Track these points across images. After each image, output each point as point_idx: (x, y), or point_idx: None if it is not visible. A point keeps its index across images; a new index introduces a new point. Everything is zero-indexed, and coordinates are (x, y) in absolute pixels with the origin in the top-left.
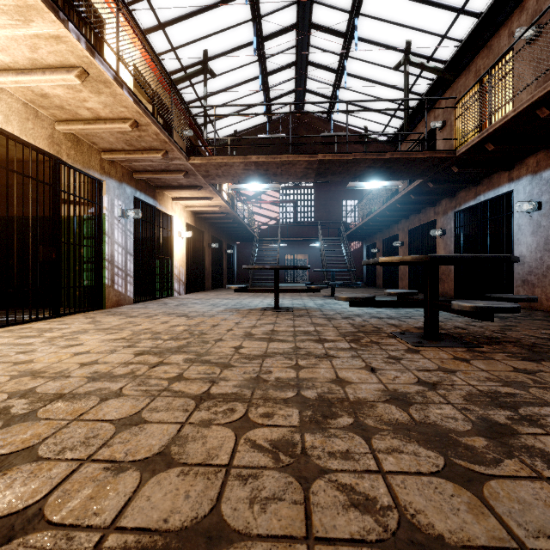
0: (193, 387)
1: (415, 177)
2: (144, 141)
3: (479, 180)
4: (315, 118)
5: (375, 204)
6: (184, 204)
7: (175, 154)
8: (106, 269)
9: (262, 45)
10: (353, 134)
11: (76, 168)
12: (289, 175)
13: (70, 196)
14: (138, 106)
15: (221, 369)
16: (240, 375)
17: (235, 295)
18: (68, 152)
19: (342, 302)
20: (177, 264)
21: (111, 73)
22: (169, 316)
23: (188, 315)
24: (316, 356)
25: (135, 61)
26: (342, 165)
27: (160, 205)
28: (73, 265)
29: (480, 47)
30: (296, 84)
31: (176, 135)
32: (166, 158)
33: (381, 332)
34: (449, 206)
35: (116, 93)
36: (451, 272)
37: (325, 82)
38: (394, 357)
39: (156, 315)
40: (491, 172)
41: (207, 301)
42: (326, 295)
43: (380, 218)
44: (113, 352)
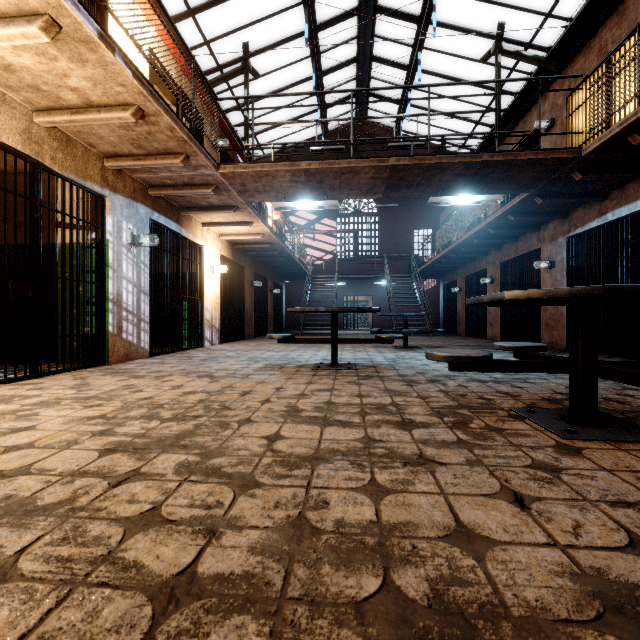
0: (167, 549)
1: (519, 189)
2: (156, 140)
3: (605, 192)
4: (381, 128)
5: (459, 230)
6: (218, 232)
7: (200, 159)
8: (111, 312)
9: (316, 35)
10: (435, 135)
11: (67, 177)
12: (350, 189)
13: (66, 217)
14: (141, 84)
15: (235, 492)
16: (267, 511)
17: (282, 345)
18: (53, 155)
19: (420, 356)
20: (209, 306)
21: (94, 27)
22: (187, 377)
23: (213, 375)
24: (405, 460)
25: (151, 45)
26: (422, 173)
27: (186, 232)
28: (69, 308)
29: (608, 14)
30: (358, 86)
31: (208, 145)
32: (188, 166)
33: (496, 407)
34: (559, 230)
35: (106, 60)
36: (563, 317)
37: (393, 82)
38: (542, 464)
39: (170, 375)
40: (626, 180)
41: (244, 353)
42: (397, 345)
43: (464, 248)
44: (69, 446)
